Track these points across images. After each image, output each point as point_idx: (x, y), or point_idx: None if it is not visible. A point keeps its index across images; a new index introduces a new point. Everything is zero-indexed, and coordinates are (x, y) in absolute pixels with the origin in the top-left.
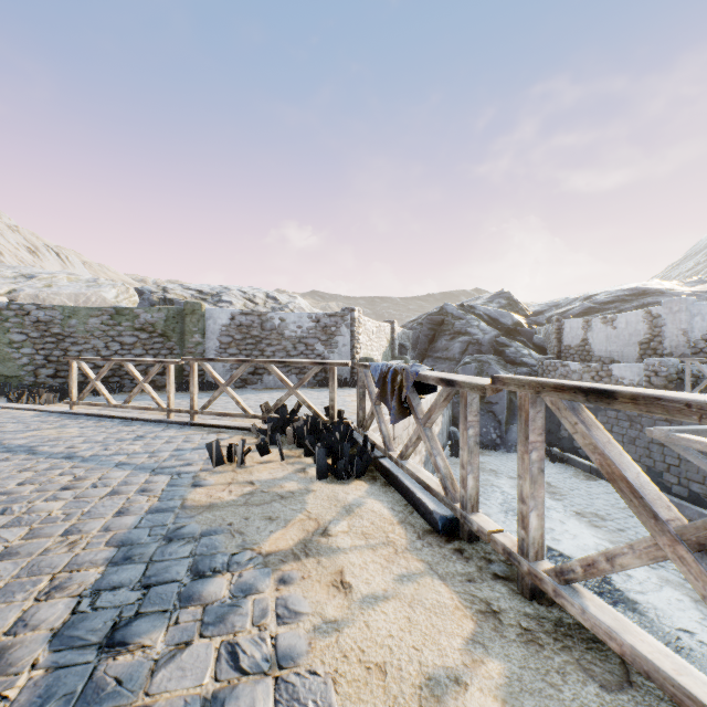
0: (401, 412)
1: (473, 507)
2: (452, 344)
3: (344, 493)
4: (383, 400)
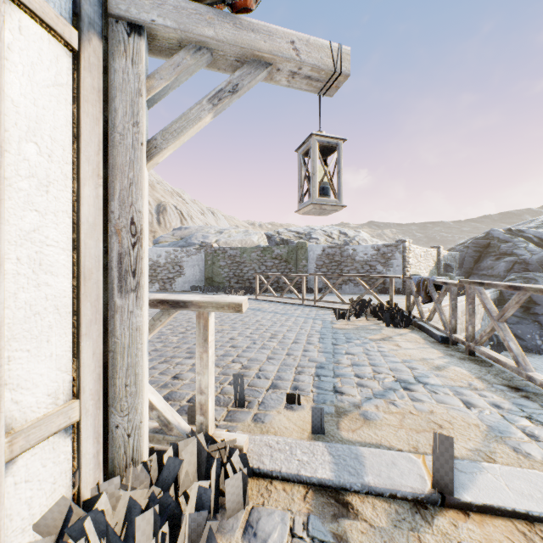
0: (426, 298)
1: (454, 332)
2: (497, 263)
3: (398, 331)
4: (418, 293)
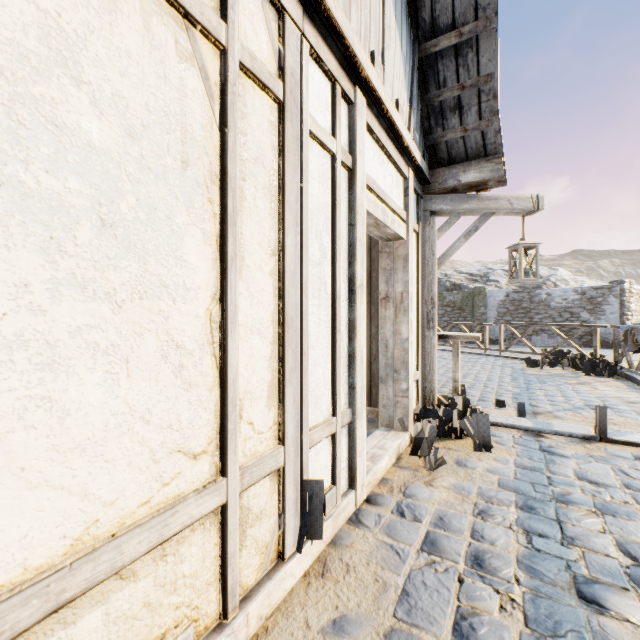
0: (633, 347)
1: None
2: None
3: (598, 379)
4: (625, 342)
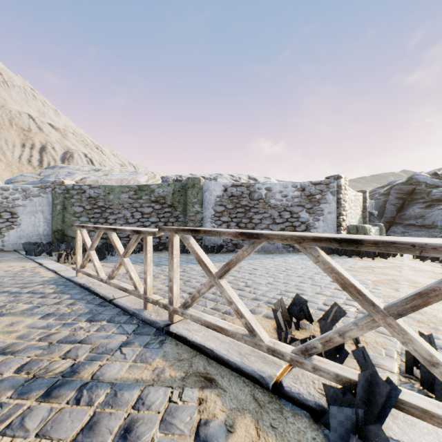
0: None
1: None
2: (429, 211)
3: None
4: None
